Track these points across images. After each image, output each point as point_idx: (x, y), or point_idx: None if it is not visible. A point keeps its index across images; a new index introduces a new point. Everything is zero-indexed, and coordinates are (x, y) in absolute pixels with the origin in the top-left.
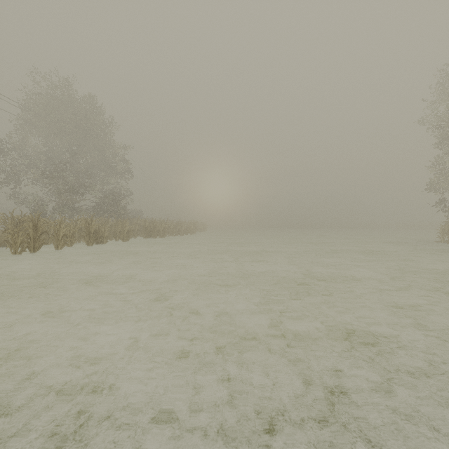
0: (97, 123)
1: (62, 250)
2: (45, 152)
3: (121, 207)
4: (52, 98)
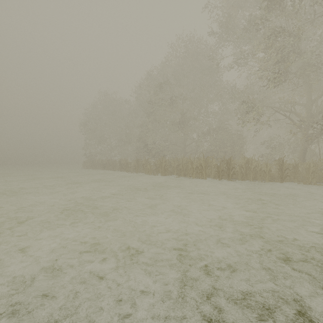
0: None
1: None
2: None
3: None
4: None
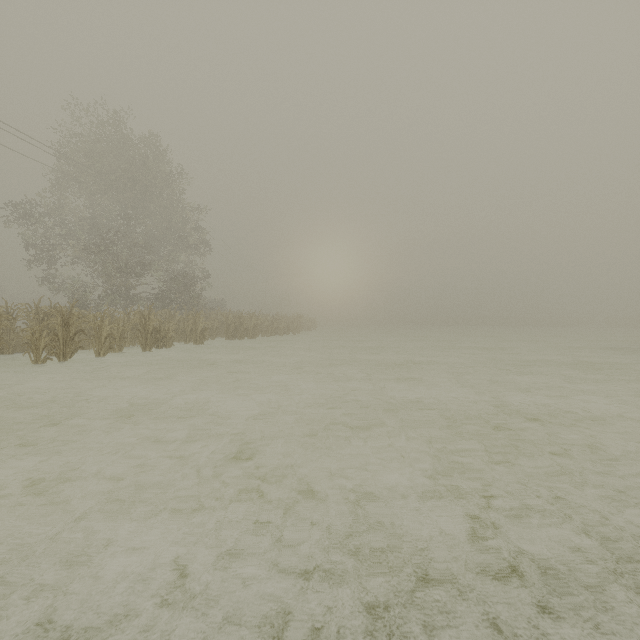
0: (161, 175)
1: (107, 357)
2: (89, 218)
3: (194, 295)
4: (98, 140)
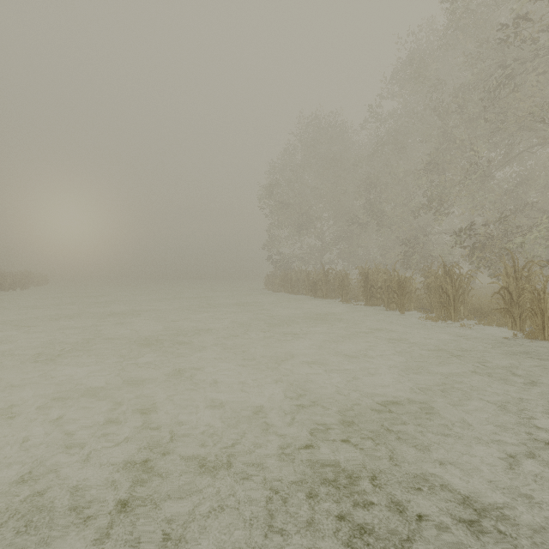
0: None
1: None
2: None
3: None
4: None
